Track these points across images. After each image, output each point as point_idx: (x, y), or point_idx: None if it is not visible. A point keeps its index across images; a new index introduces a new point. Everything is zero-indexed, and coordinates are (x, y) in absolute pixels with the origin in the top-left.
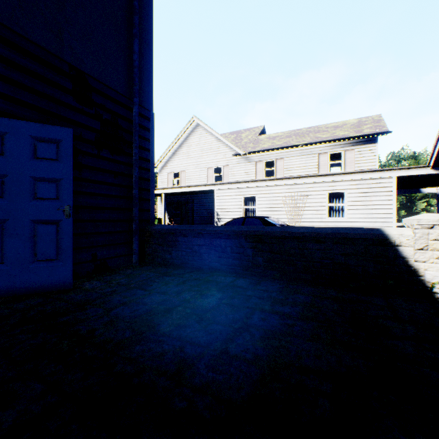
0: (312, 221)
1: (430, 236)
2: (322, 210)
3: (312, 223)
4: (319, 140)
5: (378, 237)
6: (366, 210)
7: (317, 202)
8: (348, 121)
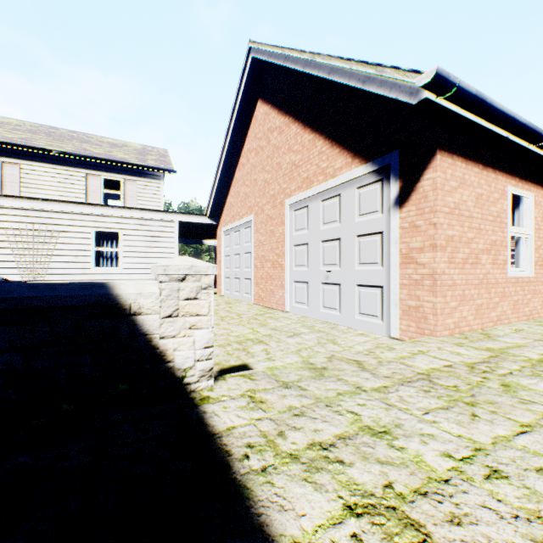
0: (69, 272)
1: (182, 294)
2: (87, 257)
3: (69, 276)
4: (88, 153)
5: (101, 301)
6: (148, 258)
7: (79, 243)
8: (131, 143)
